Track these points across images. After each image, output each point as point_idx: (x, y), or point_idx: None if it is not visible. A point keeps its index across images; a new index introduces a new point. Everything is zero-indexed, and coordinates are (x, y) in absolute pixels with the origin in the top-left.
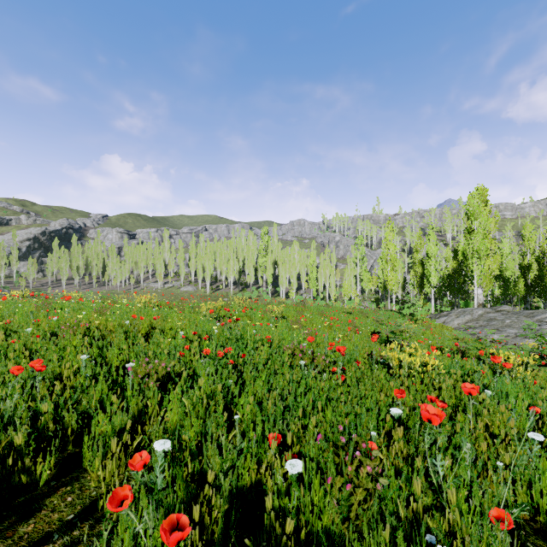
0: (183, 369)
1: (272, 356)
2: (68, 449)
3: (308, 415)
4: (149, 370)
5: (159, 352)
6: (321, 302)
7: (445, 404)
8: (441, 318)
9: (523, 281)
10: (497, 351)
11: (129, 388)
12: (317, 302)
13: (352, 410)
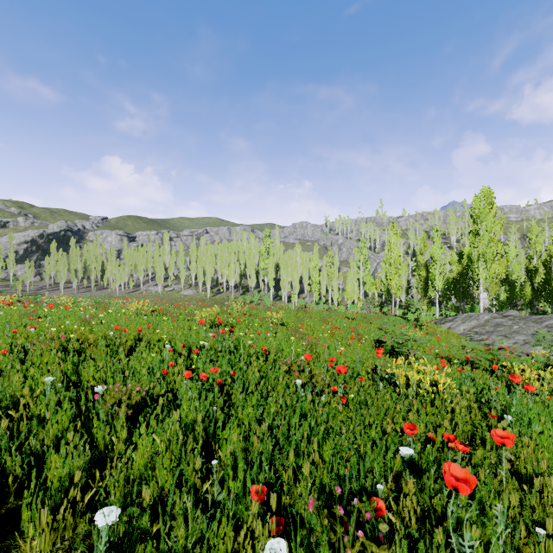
0: (164, 391)
1: (267, 372)
2: (9, 502)
3: (303, 452)
4: (121, 396)
5: (138, 371)
6: (324, 306)
7: (467, 448)
8: (446, 323)
9: (529, 285)
10: (510, 363)
11: (95, 418)
12: (319, 306)
13: (354, 442)
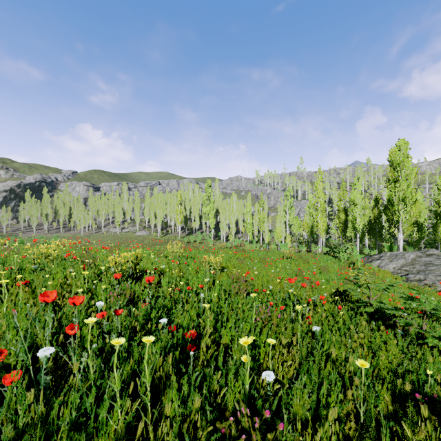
0: None
1: None
2: None
3: None
4: None
5: None
6: (256, 245)
7: None
8: (374, 261)
9: None
10: None
11: None
12: (253, 245)
13: None
